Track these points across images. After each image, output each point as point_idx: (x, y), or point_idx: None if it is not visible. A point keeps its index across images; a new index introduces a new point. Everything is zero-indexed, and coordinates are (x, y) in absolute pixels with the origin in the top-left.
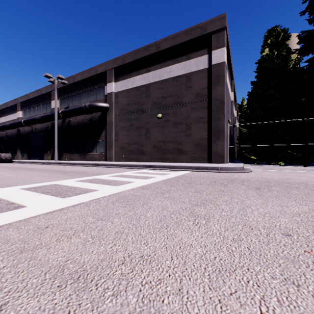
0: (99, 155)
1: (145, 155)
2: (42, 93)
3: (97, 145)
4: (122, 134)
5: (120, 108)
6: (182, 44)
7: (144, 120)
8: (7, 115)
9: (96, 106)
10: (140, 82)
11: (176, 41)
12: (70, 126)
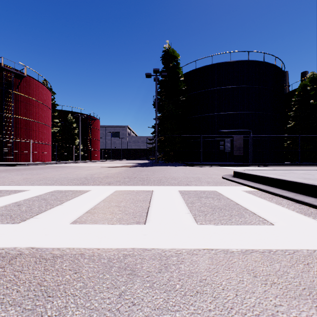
0: None
1: None
2: None
3: None
4: None
5: None
6: None
7: None
8: None
9: None
10: None
11: None
12: None
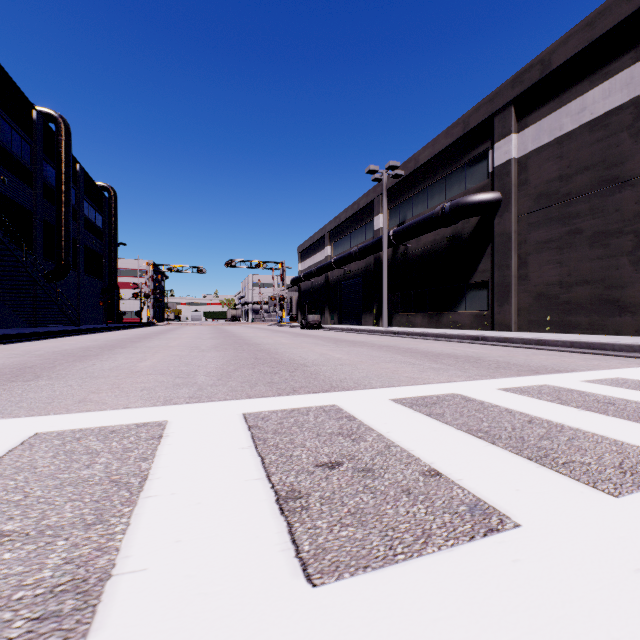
0: (472, 317)
1: (632, 314)
2: (359, 207)
3: (468, 294)
4: (541, 260)
5: (535, 193)
6: None
7: (625, 211)
8: (312, 255)
9: (468, 204)
10: (608, 100)
11: None
12: (407, 259)
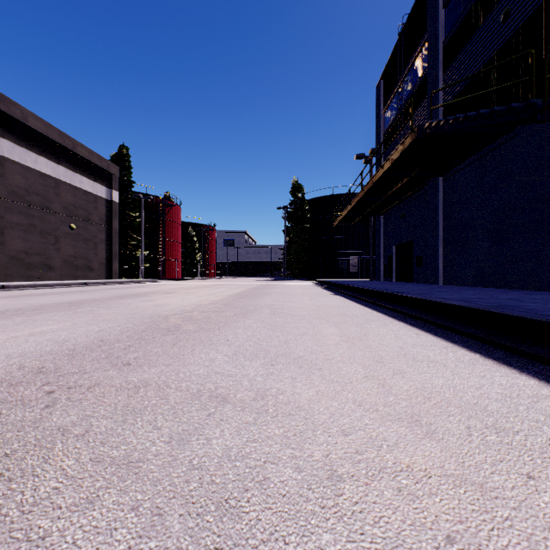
0: None
1: (55, 271)
2: None
3: None
4: (16, 235)
5: (11, 189)
6: (92, 163)
7: (53, 225)
8: None
9: None
10: (47, 169)
11: (91, 158)
12: None
